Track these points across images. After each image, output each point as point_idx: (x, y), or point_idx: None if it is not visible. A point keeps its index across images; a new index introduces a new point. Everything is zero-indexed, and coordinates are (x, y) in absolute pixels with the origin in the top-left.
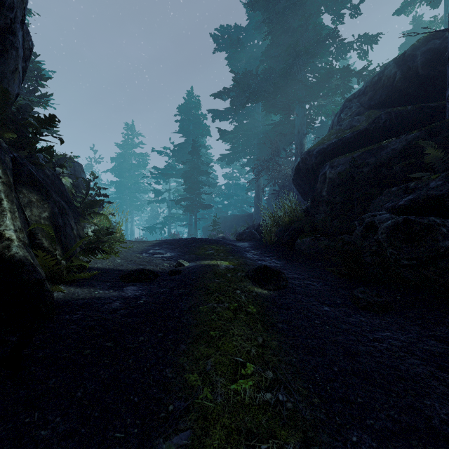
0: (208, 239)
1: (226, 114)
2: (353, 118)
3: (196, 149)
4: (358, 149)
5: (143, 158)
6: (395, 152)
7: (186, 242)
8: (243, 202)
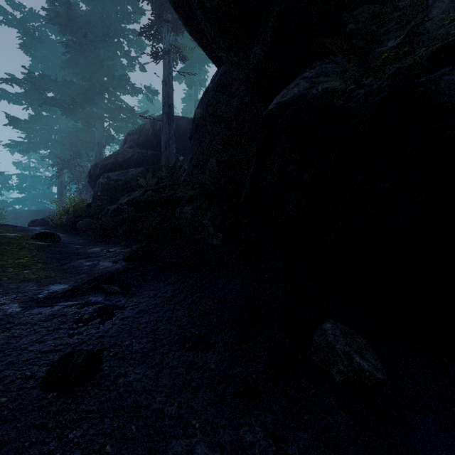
0: None
1: (18, 98)
2: (125, 149)
3: None
4: (125, 169)
5: None
6: (133, 176)
7: None
8: (45, 197)
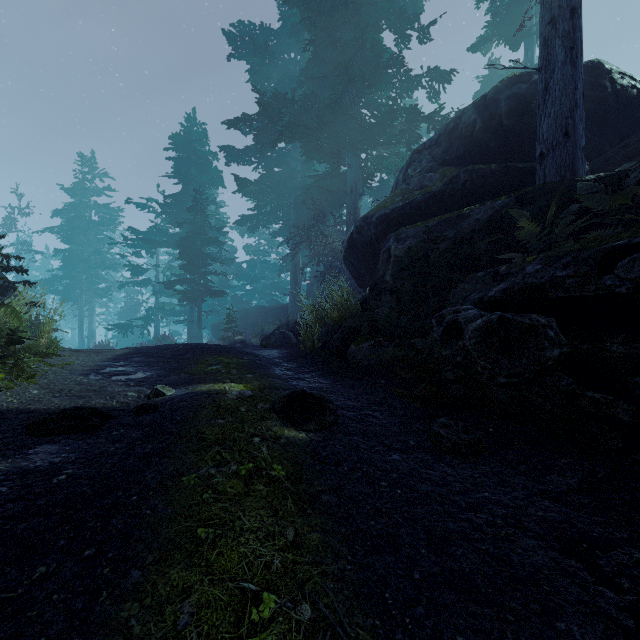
0: (214, 346)
1: (247, 156)
2: (425, 176)
3: (201, 204)
4: (432, 217)
5: (112, 214)
6: (479, 224)
7: (175, 351)
8: (275, 288)
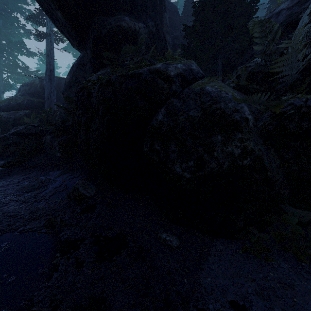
0: None
1: None
2: (17, 96)
3: None
4: (16, 110)
5: None
6: (21, 115)
7: None
8: None
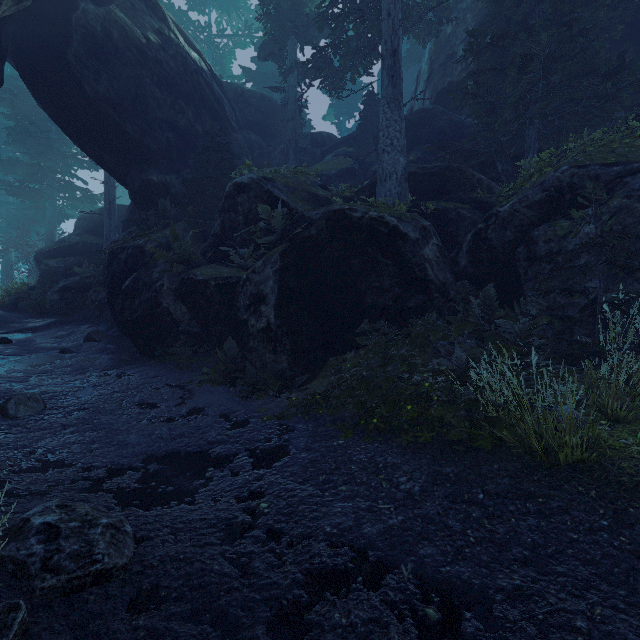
0: None
1: None
2: (71, 237)
3: None
4: (69, 256)
5: None
6: (73, 264)
7: None
8: None
